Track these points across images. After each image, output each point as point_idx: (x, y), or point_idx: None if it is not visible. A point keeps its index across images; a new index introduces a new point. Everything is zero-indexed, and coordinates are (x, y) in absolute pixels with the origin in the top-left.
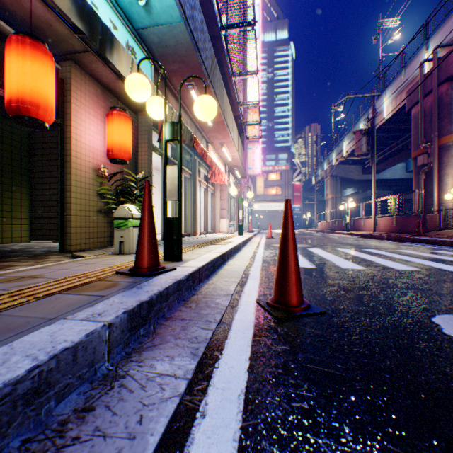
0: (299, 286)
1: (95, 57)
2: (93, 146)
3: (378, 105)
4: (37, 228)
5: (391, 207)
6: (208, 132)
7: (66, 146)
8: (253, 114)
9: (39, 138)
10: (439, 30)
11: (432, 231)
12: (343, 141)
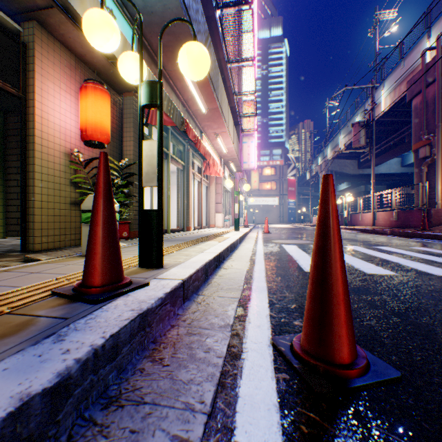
0: (350, 326)
1: (63, 16)
2: (65, 127)
3: (375, 97)
4: (12, 223)
5: (391, 200)
6: (202, 120)
7: (28, 124)
8: (248, 107)
9: (15, 123)
10: (441, 18)
11: (437, 226)
12: (338, 135)
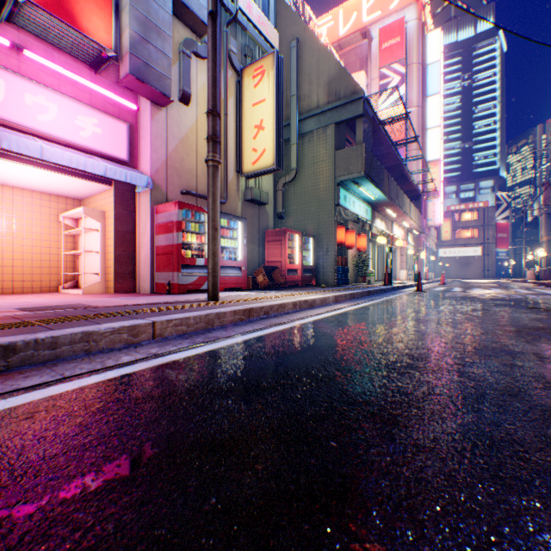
0: (420, 287)
1: None
2: None
3: None
4: None
5: None
6: (392, 217)
7: (345, 248)
8: (432, 167)
9: None
10: None
11: None
12: None
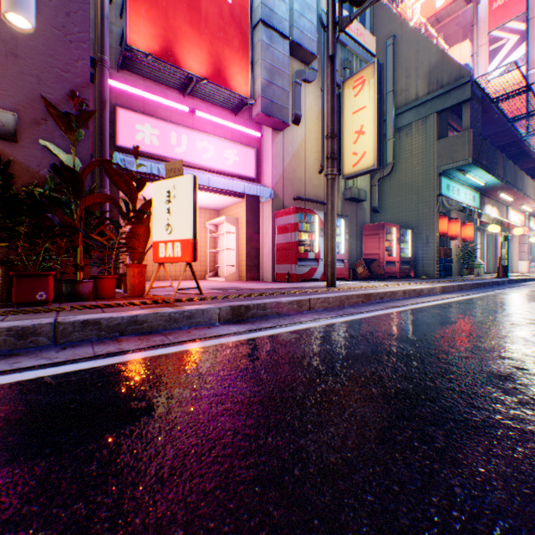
0: None
1: None
2: None
3: None
4: None
5: None
6: (507, 202)
7: (446, 239)
8: None
9: None
10: None
11: None
12: None
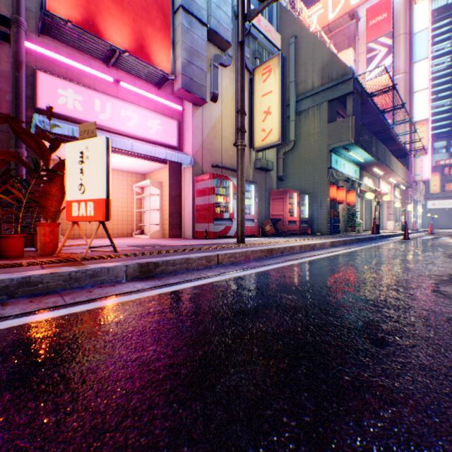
0: (407, 236)
1: None
2: None
3: None
4: None
5: None
6: (379, 175)
7: (336, 203)
8: (420, 126)
9: None
10: None
11: None
12: None
